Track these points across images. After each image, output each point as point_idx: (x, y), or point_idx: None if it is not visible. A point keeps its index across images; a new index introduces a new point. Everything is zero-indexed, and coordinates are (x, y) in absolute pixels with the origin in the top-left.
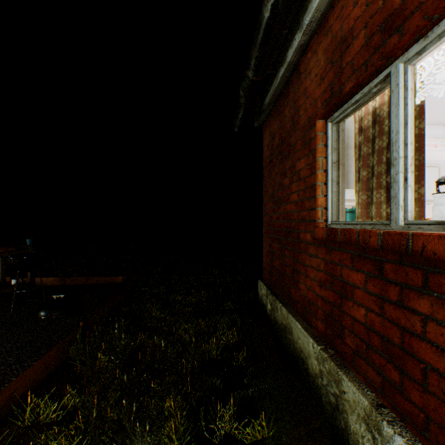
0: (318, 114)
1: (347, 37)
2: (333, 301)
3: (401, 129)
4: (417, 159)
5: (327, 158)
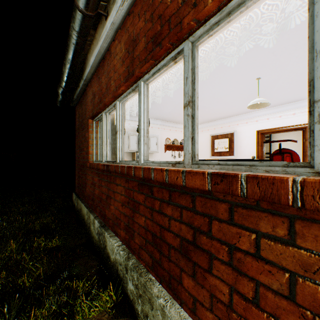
0: (90, 116)
1: (95, 95)
2: (93, 191)
3: (104, 133)
4: (113, 141)
5: (93, 135)
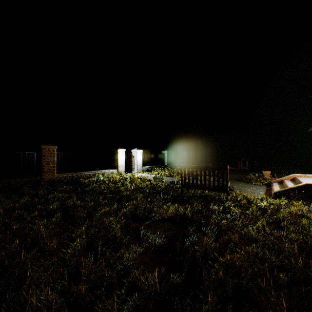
0: None
1: None
2: None
3: None
4: None
5: None
